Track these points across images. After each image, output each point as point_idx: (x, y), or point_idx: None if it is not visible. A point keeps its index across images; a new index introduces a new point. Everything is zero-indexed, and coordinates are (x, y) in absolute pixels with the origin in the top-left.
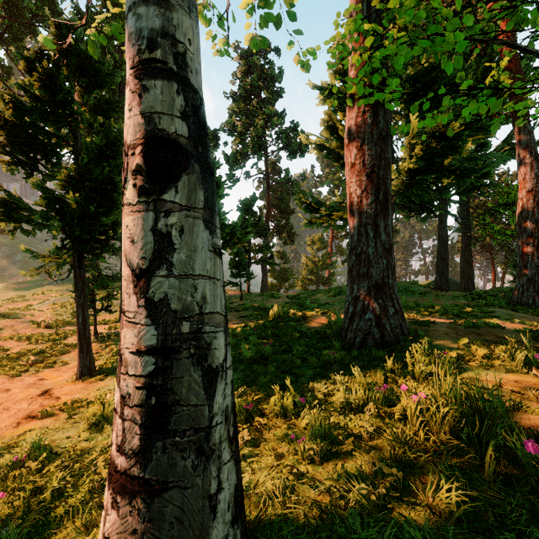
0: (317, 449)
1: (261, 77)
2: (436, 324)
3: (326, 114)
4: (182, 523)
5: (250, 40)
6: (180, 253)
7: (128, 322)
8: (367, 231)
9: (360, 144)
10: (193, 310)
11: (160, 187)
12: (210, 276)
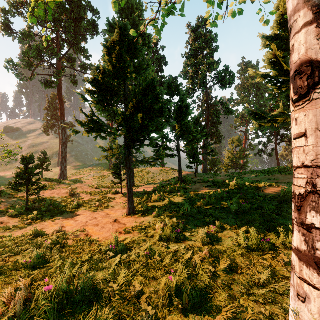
0: None
1: (204, 41)
2: None
3: (270, 54)
4: None
5: (231, 13)
6: None
7: None
8: None
9: None
10: None
11: None
12: None
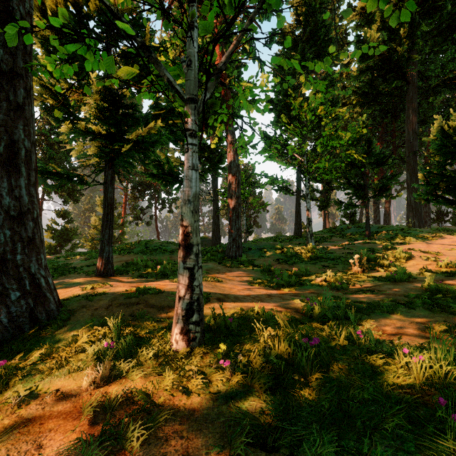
0: None
1: None
2: (106, 296)
3: None
4: None
5: None
6: None
7: None
8: None
9: None
10: None
11: None
12: None
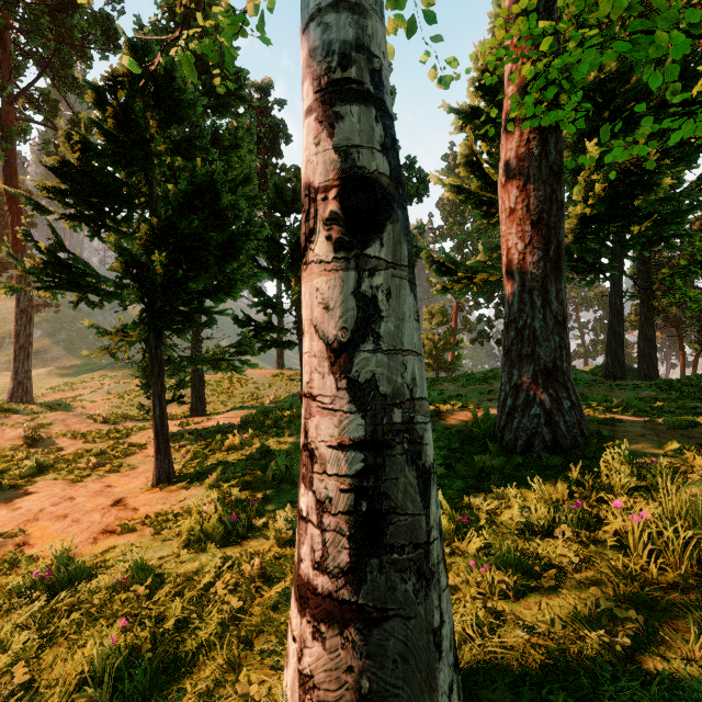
0: (508, 581)
1: None
2: (625, 423)
3: (465, 145)
4: (407, 662)
5: None
6: (388, 323)
7: (322, 408)
8: (533, 298)
9: (522, 183)
10: (403, 394)
11: (362, 239)
12: (417, 352)
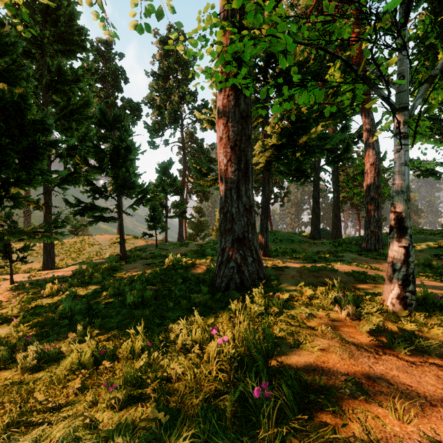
0: (120, 396)
1: (177, 60)
2: (290, 269)
3: (214, 95)
4: None
5: (136, 26)
6: None
7: None
8: (231, 194)
9: (225, 121)
10: None
11: None
12: None
